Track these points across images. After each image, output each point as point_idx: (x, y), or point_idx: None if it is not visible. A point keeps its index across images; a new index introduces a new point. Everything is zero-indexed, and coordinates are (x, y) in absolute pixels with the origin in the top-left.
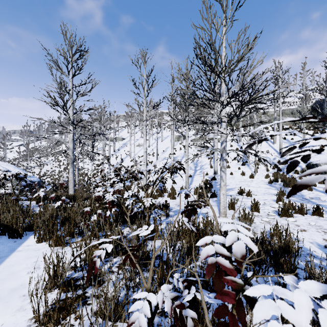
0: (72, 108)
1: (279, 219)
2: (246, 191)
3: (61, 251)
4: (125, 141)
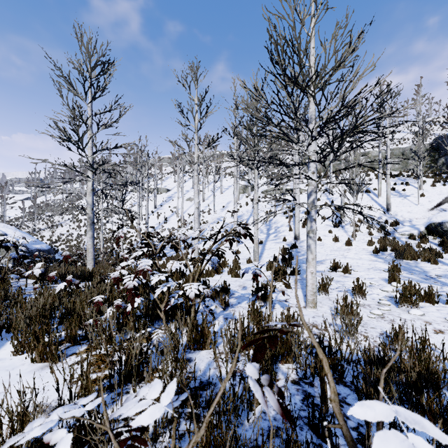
0: (91, 145)
1: (397, 311)
2: (342, 265)
3: (48, 371)
4: (170, 194)
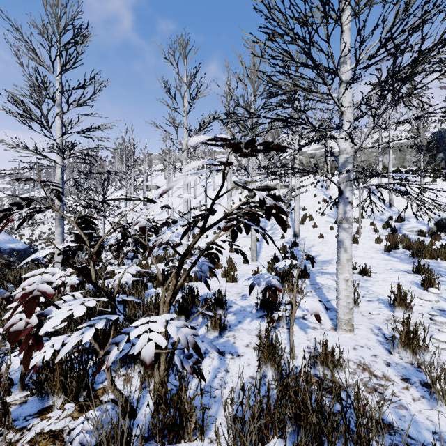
0: (60, 125)
1: None
2: (359, 266)
3: None
4: (161, 191)
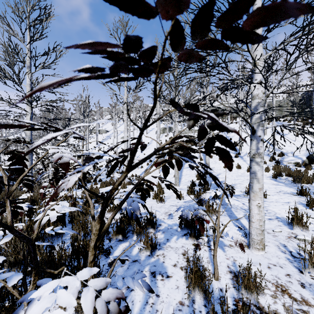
0: (29, 82)
1: None
2: None
3: None
4: (109, 134)
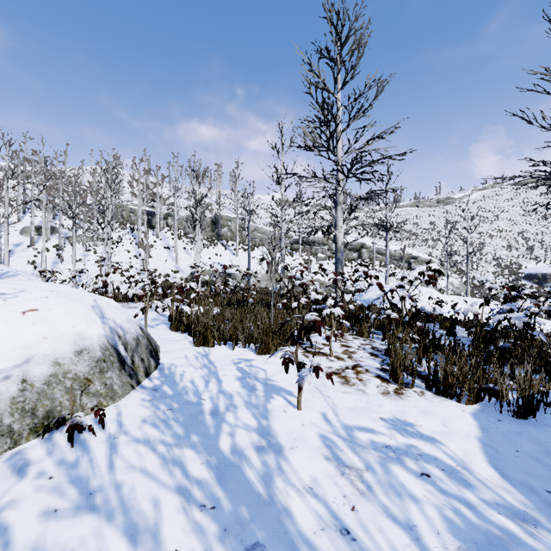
0: None
1: None
2: None
3: None
4: None
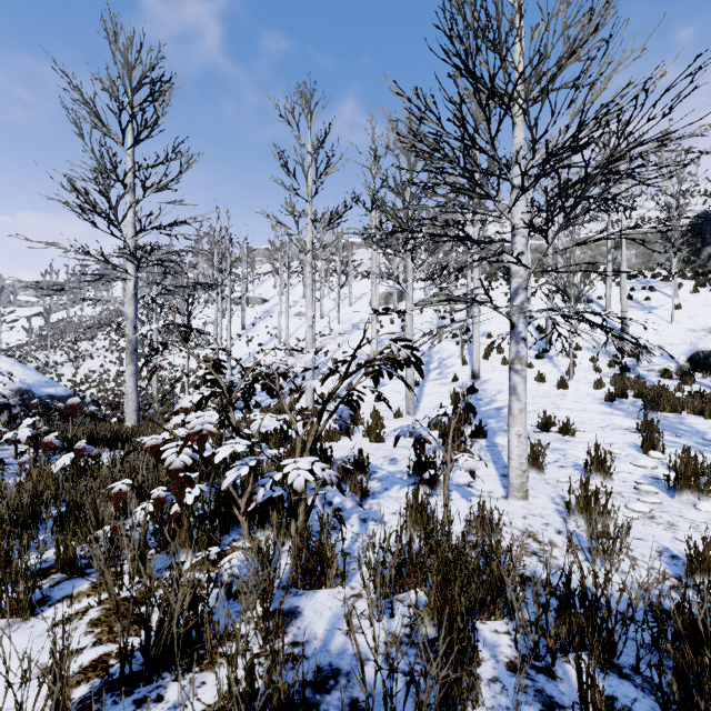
0: (132, 219)
1: (674, 505)
2: (558, 421)
3: (5, 639)
4: (268, 306)
